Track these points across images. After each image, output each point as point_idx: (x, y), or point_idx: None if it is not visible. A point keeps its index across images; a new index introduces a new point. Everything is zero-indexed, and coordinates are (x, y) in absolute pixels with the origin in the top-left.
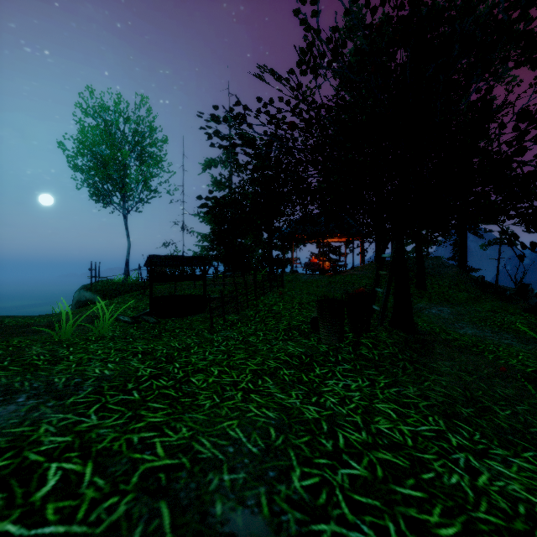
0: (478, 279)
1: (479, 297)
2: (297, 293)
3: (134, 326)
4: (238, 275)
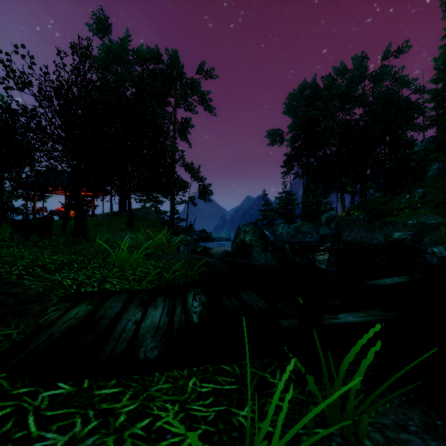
0: (164, 221)
1: (160, 230)
2: None
3: None
4: None
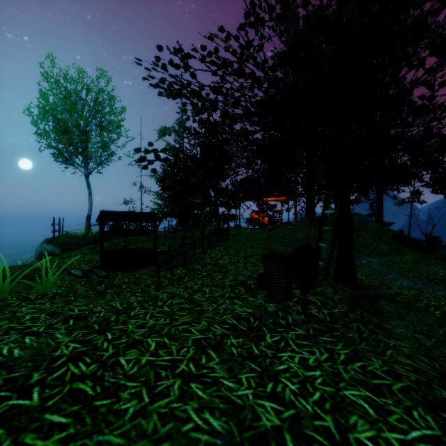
0: (398, 233)
1: (400, 248)
2: (241, 246)
3: (83, 281)
4: (187, 230)
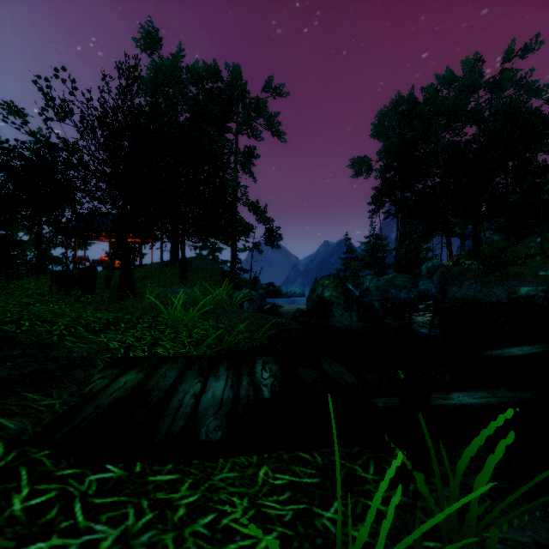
0: (224, 273)
1: (219, 283)
2: None
3: None
4: None
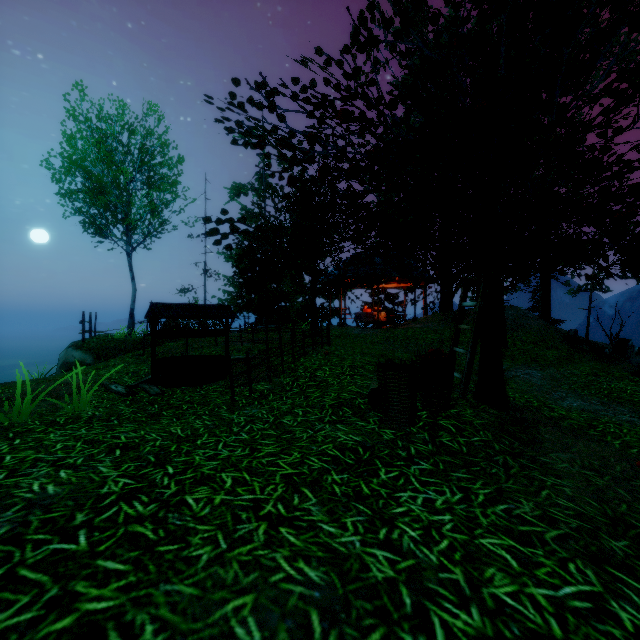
0: (570, 334)
1: (572, 356)
2: (348, 352)
3: (128, 400)
4: (272, 329)
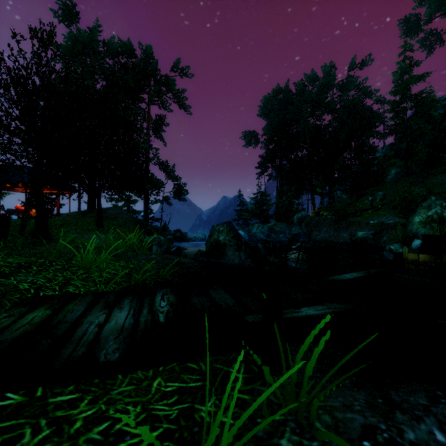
0: (137, 221)
1: (133, 230)
2: None
3: None
4: None
